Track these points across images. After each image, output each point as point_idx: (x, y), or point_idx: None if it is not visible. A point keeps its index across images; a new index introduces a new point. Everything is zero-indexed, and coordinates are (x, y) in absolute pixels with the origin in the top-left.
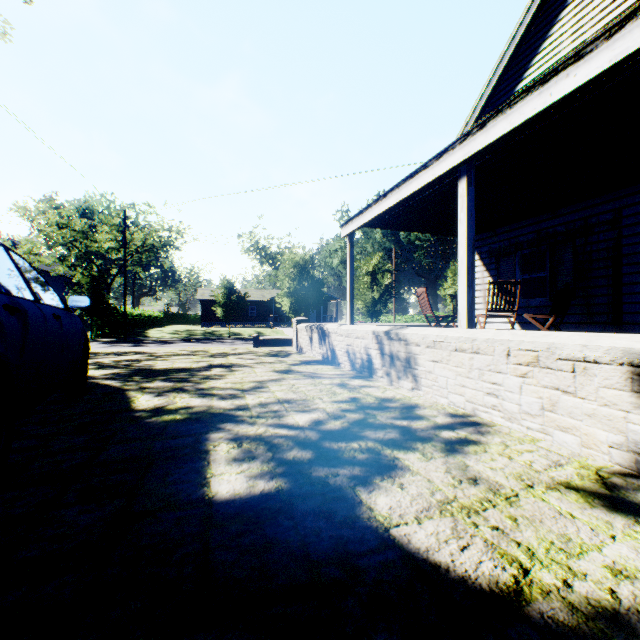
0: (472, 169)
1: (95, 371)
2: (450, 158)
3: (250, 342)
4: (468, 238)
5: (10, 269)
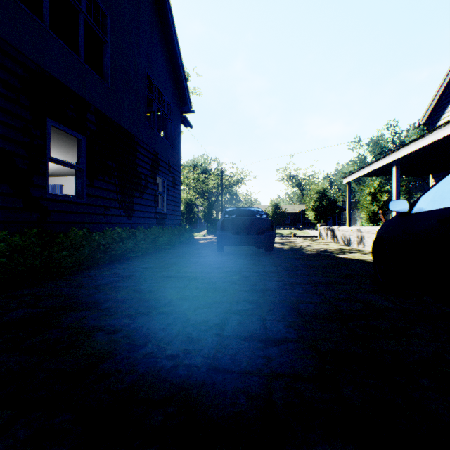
0: (398, 162)
1: None
2: (388, 159)
3: None
4: (396, 191)
5: None
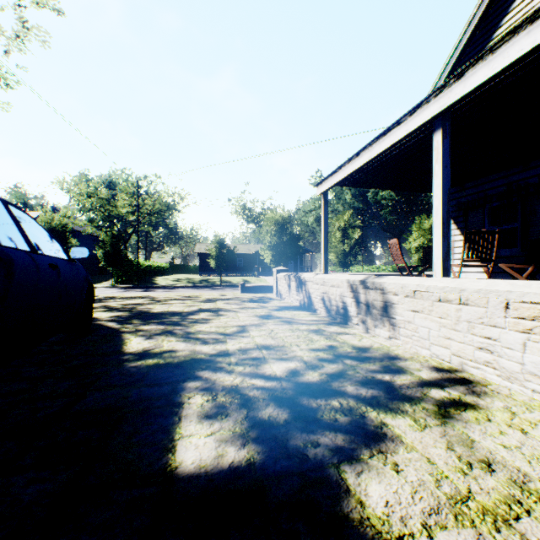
0: (447, 121)
1: (103, 313)
2: (424, 112)
3: (238, 288)
4: (443, 189)
5: (4, 221)
